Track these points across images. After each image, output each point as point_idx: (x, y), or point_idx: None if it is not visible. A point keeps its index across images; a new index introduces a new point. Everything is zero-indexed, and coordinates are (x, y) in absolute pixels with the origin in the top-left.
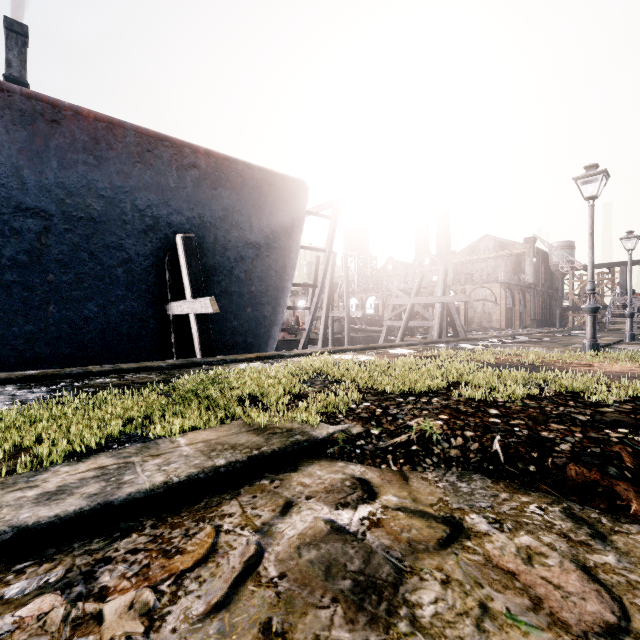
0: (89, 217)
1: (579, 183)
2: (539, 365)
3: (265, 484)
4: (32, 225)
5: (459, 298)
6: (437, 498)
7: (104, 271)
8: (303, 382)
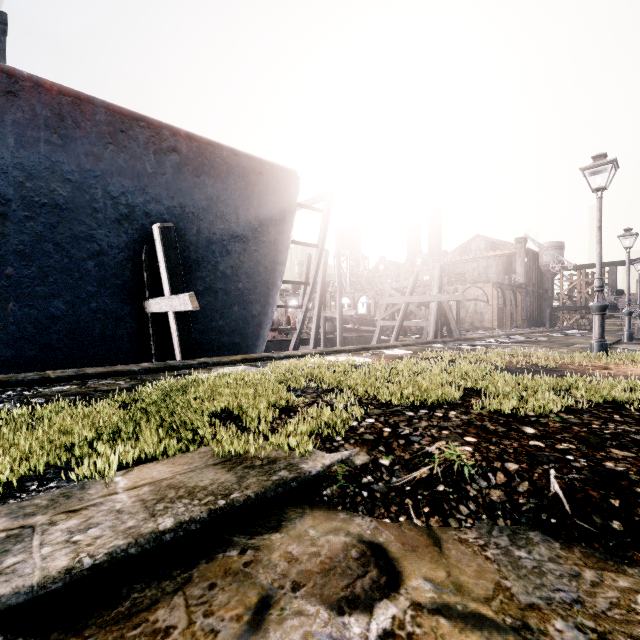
0: (54, 203)
1: (586, 174)
2: (552, 368)
3: (232, 558)
4: None
5: (456, 297)
6: (492, 583)
7: (72, 264)
8: (292, 390)
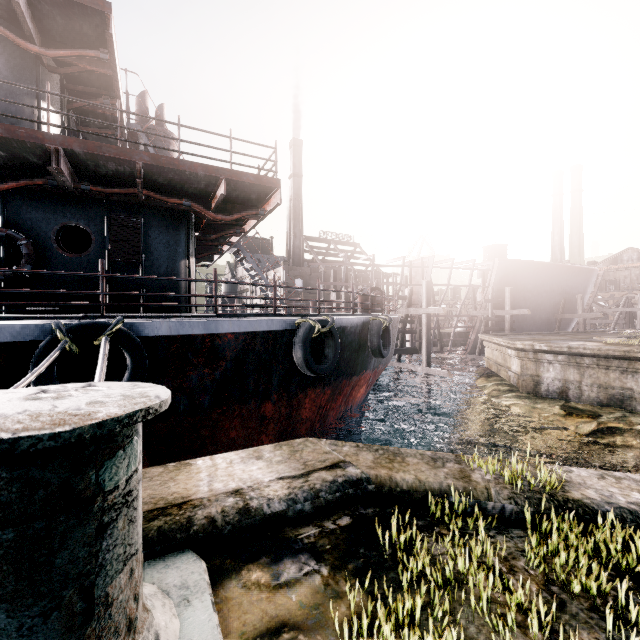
0: (552, 291)
1: None
2: None
3: None
4: (544, 295)
5: None
6: None
7: (549, 305)
8: None
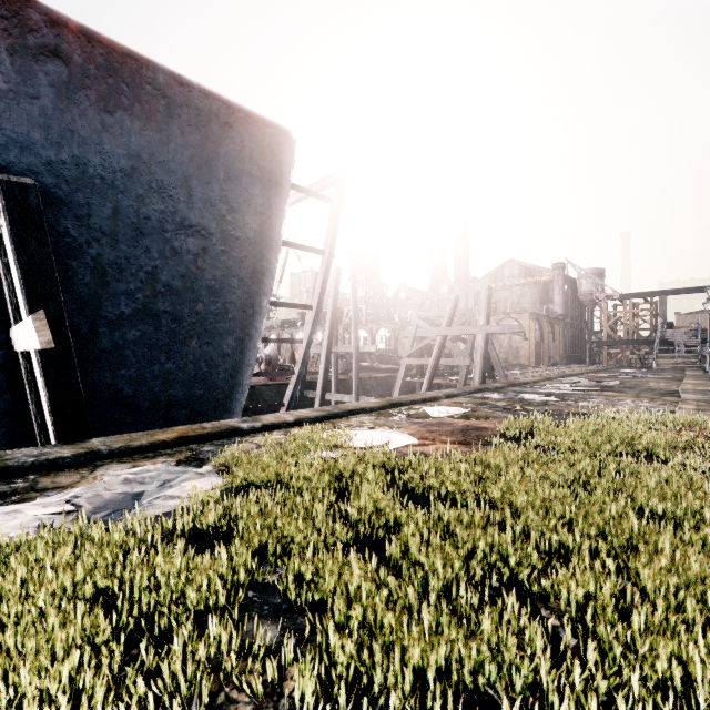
0: None
1: None
2: None
3: None
4: None
5: (510, 328)
6: None
7: None
8: (165, 708)
